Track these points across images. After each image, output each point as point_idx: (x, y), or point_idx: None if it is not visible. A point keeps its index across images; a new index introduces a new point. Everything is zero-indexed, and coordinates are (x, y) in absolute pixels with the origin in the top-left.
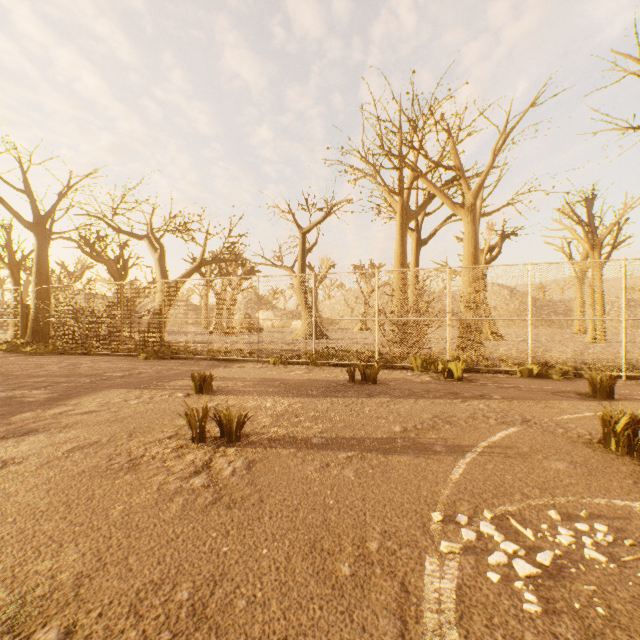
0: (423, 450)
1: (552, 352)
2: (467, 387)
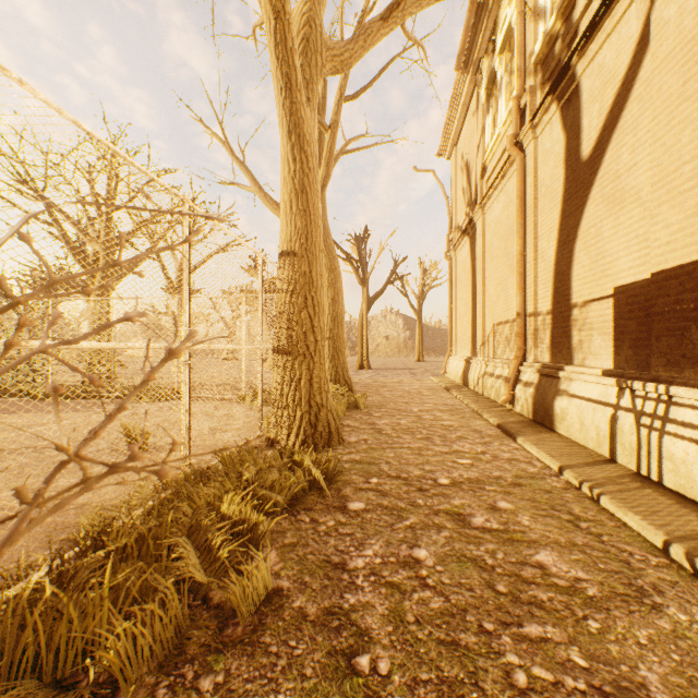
0: None
1: (68, 377)
2: None
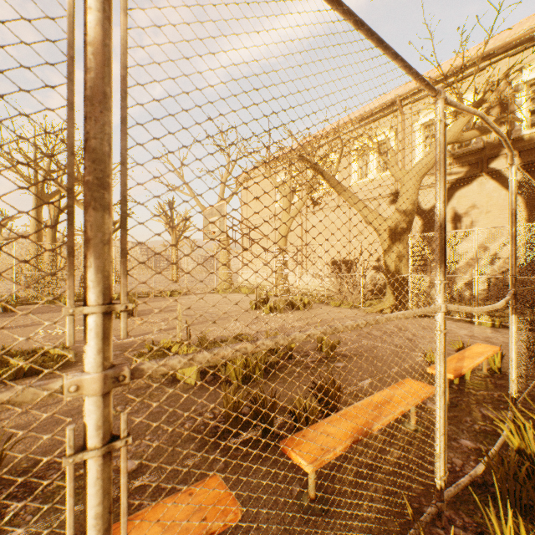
0: (42, 324)
1: None
2: None
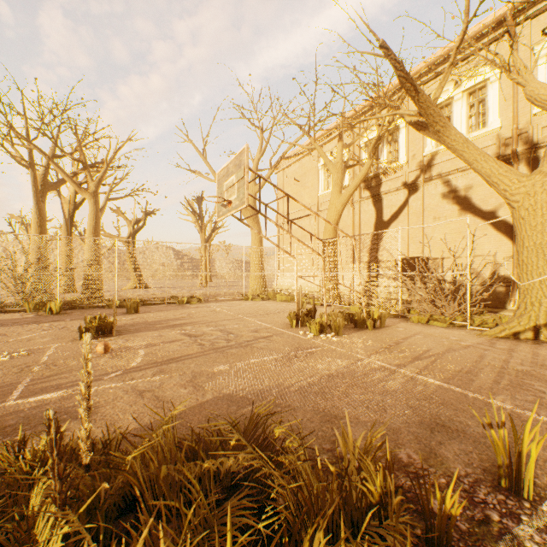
0: None
1: (131, 292)
2: (56, 317)
